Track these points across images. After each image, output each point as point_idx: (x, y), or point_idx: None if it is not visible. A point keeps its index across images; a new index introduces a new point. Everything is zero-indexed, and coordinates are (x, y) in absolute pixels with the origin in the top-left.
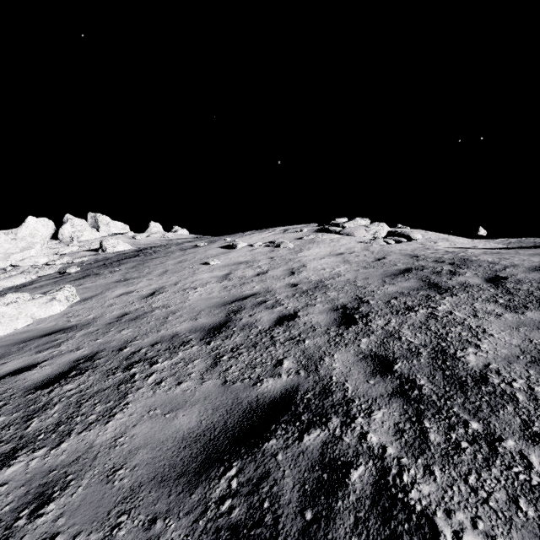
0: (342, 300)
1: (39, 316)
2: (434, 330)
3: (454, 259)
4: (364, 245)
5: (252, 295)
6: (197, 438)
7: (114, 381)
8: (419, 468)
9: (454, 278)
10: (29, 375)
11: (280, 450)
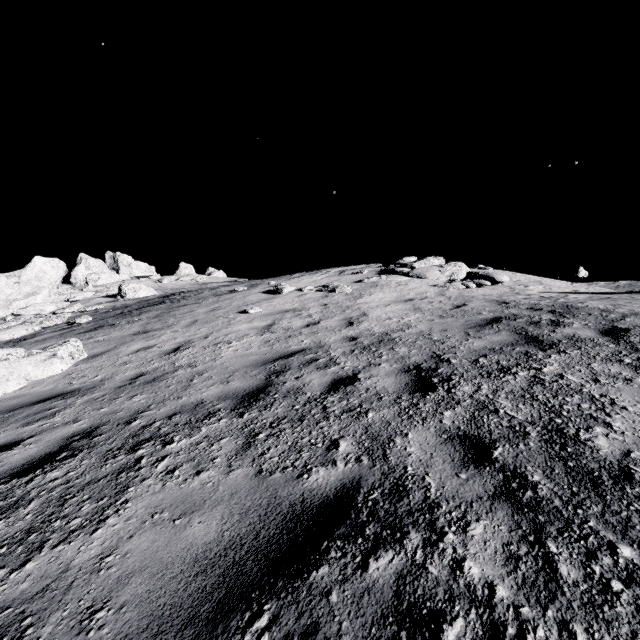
0: (415, 359)
1: (35, 377)
2: (542, 400)
3: (554, 306)
4: (439, 289)
5: (300, 352)
6: (216, 560)
7: (113, 468)
8: (551, 627)
9: (558, 329)
10: (7, 457)
11: (334, 584)
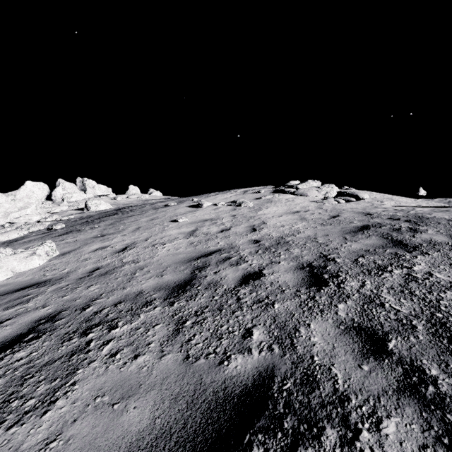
0: (307, 258)
1: (19, 270)
2: (420, 295)
3: (408, 216)
4: (317, 204)
5: (217, 251)
6: (147, 450)
7: (67, 350)
8: None
9: (417, 235)
10: None
11: None
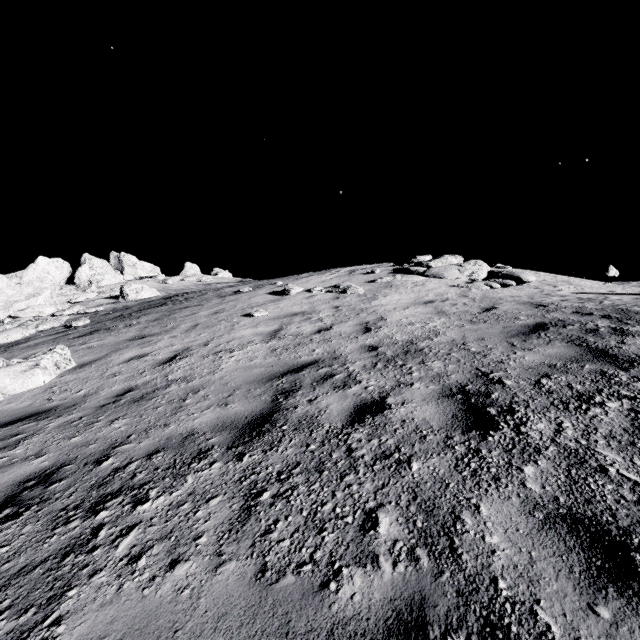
0: (456, 377)
1: (13, 391)
2: None
3: (605, 310)
4: (460, 289)
5: (312, 364)
6: None
7: (59, 544)
8: None
9: (628, 340)
10: None
11: None
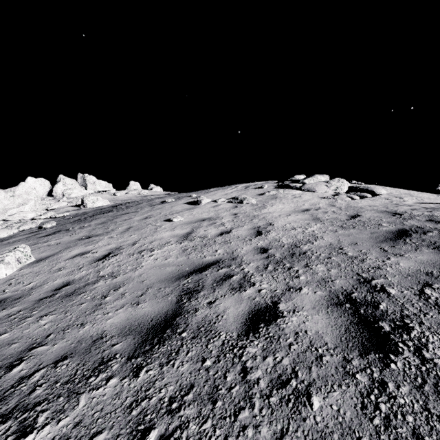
0: (340, 283)
1: None
2: None
3: None
4: (328, 200)
5: (214, 264)
6: None
7: None
8: None
9: None
10: None
11: None
